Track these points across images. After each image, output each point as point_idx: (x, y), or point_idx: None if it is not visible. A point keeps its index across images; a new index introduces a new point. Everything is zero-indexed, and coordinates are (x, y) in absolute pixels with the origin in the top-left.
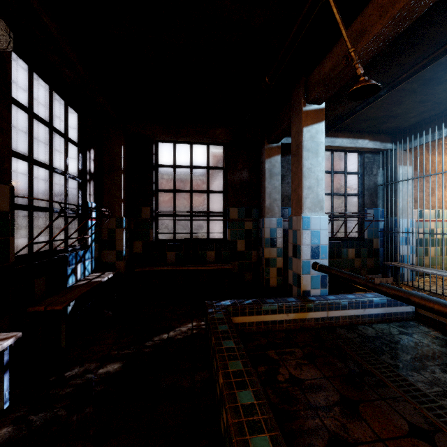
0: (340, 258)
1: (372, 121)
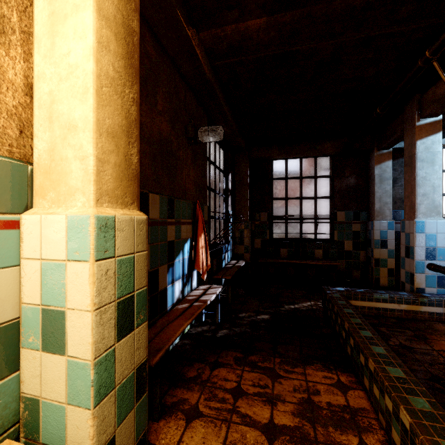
0: None
1: None
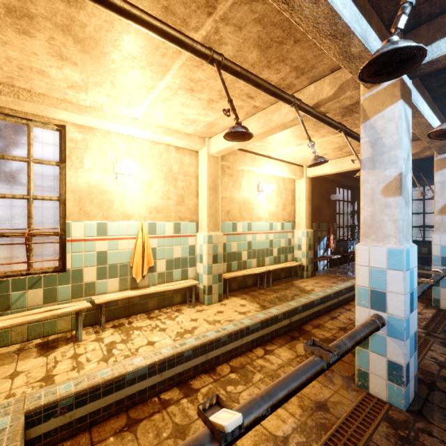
0: None
1: None
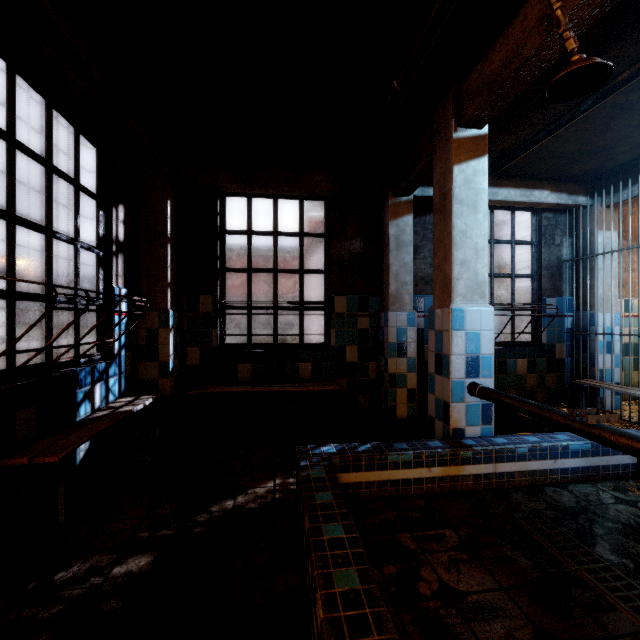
0: (504, 373)
1: (557, 160)
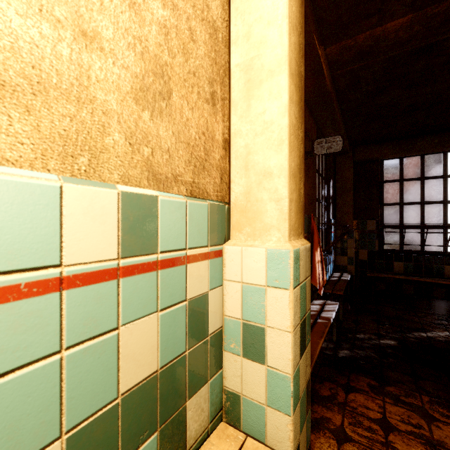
0: None
1: None
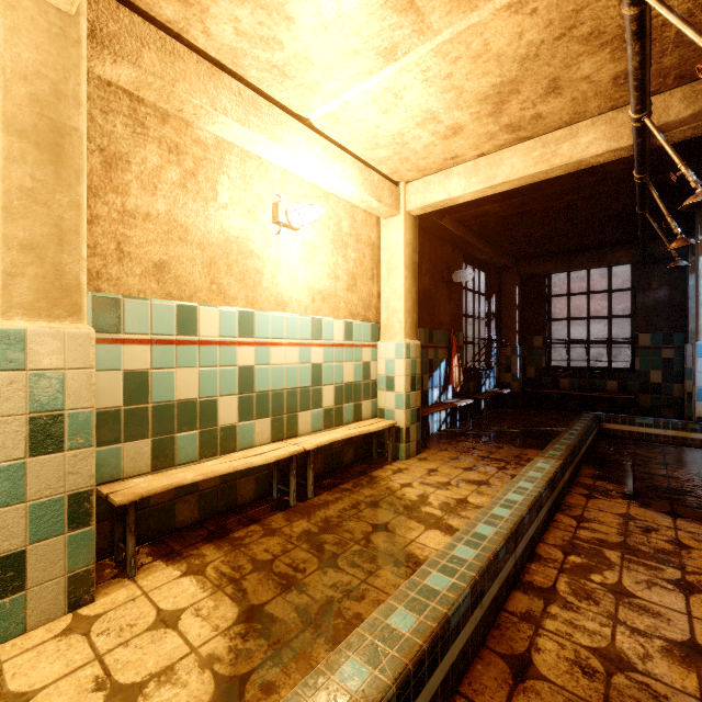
0: None
1: None
